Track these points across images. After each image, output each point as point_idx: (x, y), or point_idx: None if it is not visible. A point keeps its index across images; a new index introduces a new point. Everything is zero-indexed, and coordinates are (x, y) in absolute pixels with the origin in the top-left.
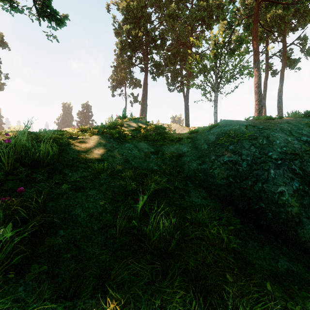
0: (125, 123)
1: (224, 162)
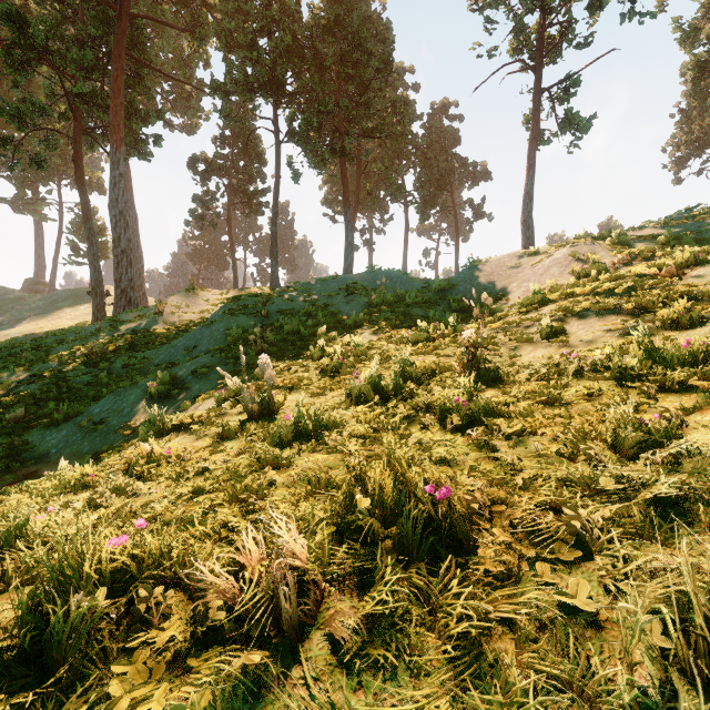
0: (676, 216)
1: None
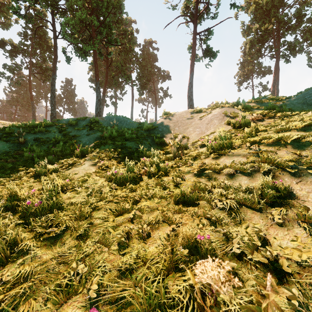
0: (260, 99)
1: (304, 98)
